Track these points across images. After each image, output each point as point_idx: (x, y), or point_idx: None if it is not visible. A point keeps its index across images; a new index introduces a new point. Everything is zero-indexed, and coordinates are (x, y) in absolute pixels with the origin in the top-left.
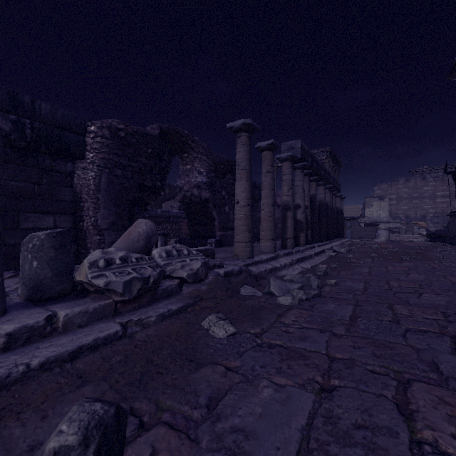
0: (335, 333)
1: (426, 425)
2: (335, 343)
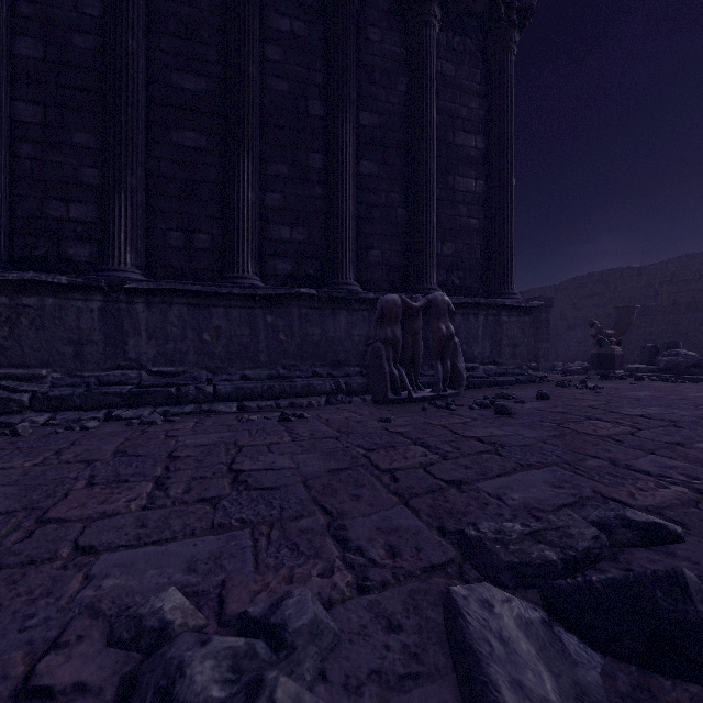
0: (609, 461)
1: (626, 430)
2: (625, 456)
